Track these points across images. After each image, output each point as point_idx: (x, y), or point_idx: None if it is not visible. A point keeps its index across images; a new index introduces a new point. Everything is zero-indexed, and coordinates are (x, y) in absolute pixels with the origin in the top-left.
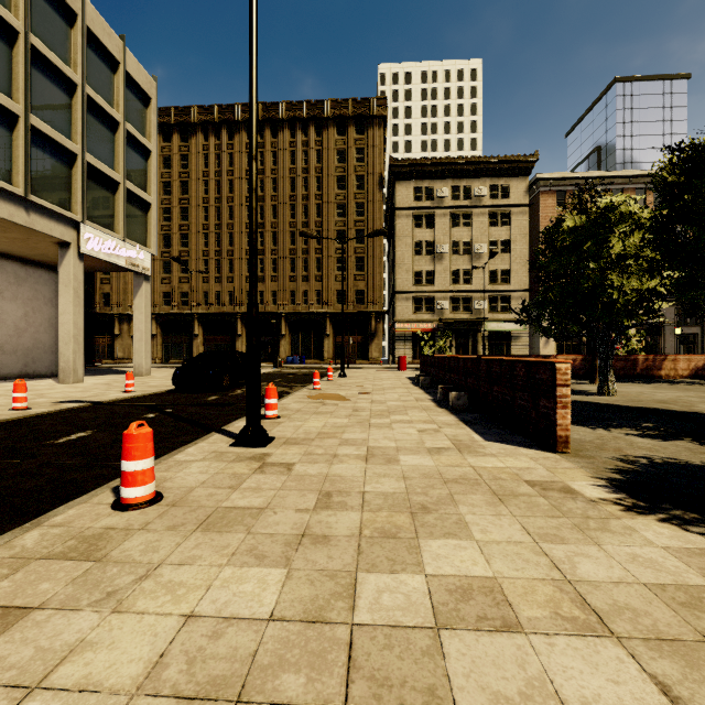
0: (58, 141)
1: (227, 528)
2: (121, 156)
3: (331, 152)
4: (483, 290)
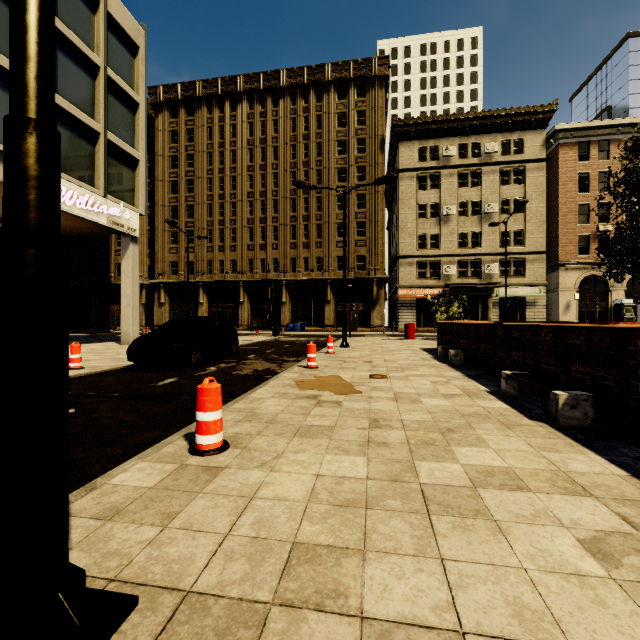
0: None
1: None
2: (102, 104)
3: (331, 117)
4: (493, 253)
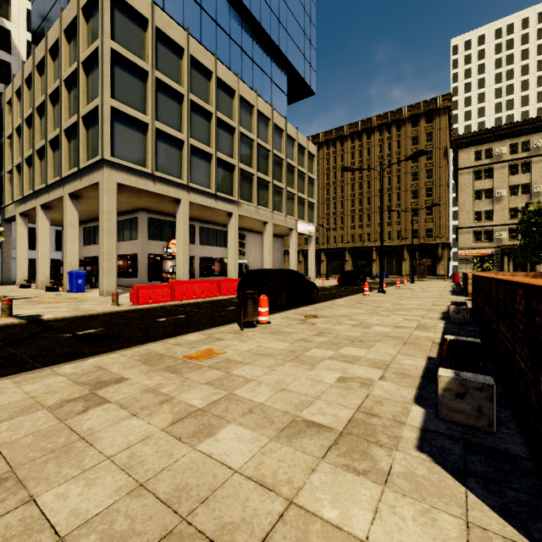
0: (292, 192)
1: (384, 297)
2: (307, 188)
3: (407, 140)
4: None
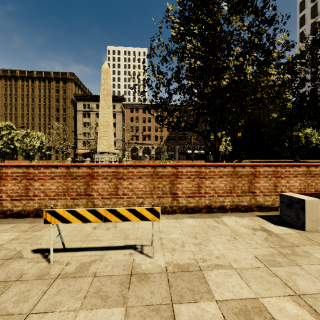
0: None
1: None
2: None
3: (53, 90)
4: None
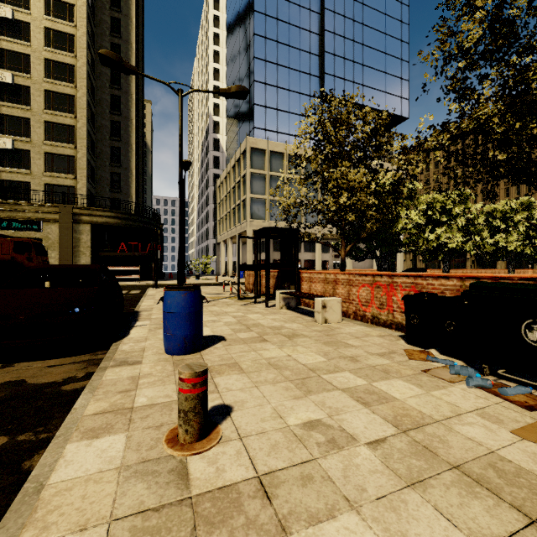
0: None
1: None
2: None
3: None
4: None
